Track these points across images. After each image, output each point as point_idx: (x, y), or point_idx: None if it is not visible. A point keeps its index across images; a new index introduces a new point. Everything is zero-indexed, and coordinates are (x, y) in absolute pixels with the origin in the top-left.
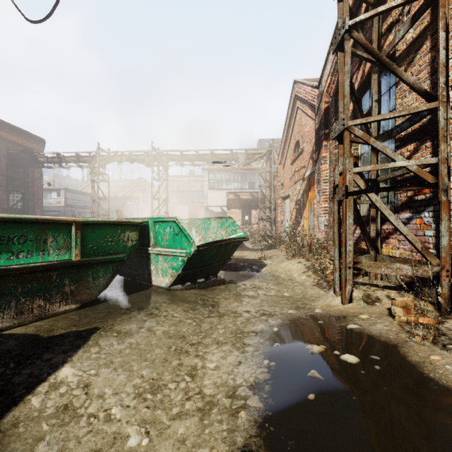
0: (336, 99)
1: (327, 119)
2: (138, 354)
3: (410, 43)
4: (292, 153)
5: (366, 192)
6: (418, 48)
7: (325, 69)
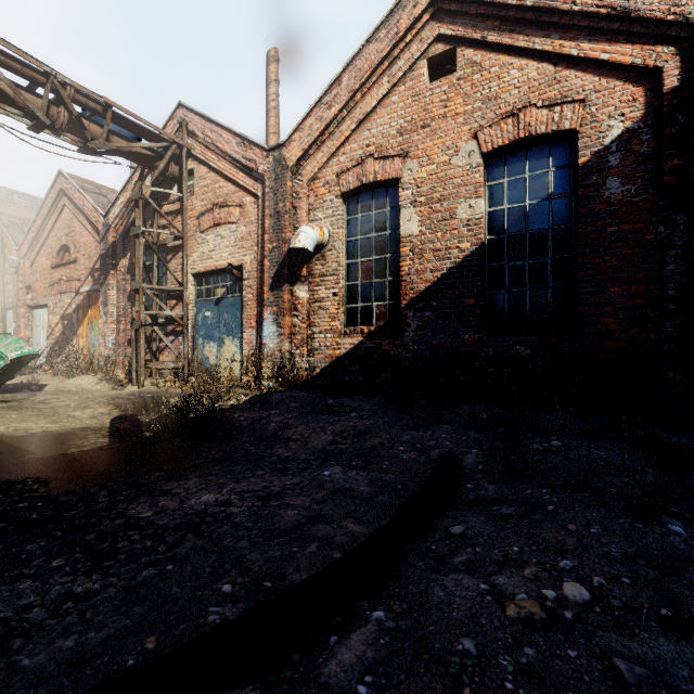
0: (124, 239)
1: (115, 251)
2: (21, 421)
3: (174, 246)
4: (55, 255)
5: (152, 325)
6: (178, 252)
7: (113, 208)
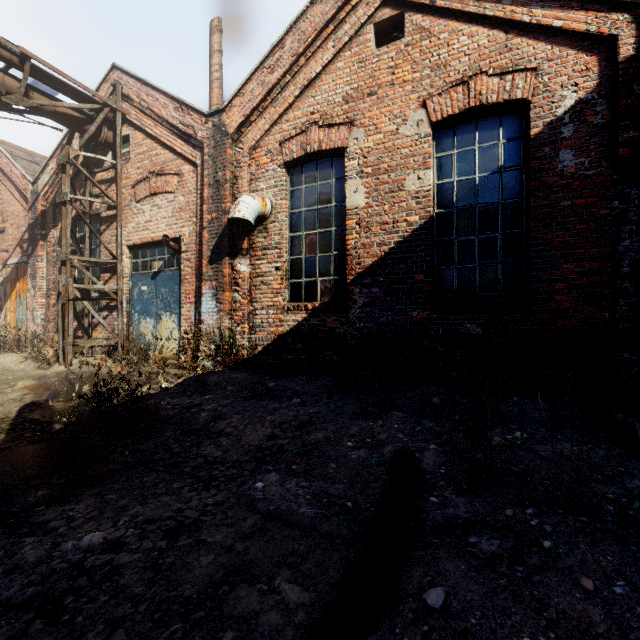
0: (55, 209)
1: (44, 221)
2: None
3: (108, 216)
4: None
5: (81, 300)
6: (112, 222)
7: (42, 174)
